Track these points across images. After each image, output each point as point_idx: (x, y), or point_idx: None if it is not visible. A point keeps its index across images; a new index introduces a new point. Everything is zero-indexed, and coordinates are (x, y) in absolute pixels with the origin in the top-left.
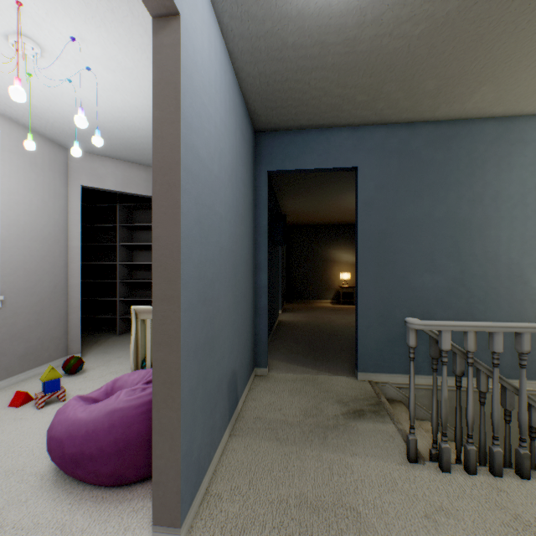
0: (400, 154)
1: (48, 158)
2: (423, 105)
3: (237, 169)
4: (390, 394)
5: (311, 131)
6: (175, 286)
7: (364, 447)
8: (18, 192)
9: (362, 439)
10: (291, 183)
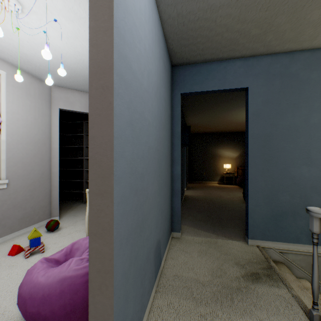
0: (282, 76)
1: (38, 91)
2: (304, 35)
3: (160, 89)
4: (274, 257)
5: (213, 63)
6: (108, 182)
7: (267, 313)
8: (18, 112)
9: (263, 303)
10: (194, 105)
